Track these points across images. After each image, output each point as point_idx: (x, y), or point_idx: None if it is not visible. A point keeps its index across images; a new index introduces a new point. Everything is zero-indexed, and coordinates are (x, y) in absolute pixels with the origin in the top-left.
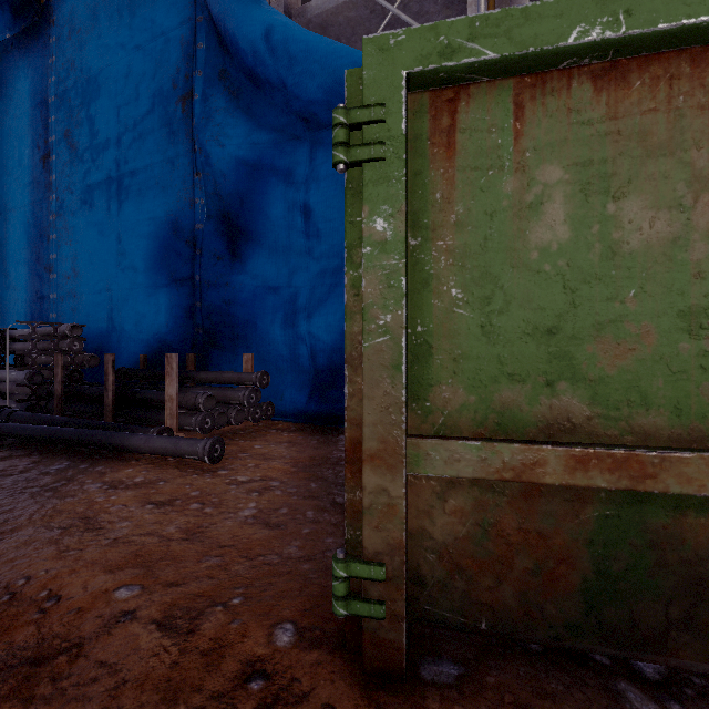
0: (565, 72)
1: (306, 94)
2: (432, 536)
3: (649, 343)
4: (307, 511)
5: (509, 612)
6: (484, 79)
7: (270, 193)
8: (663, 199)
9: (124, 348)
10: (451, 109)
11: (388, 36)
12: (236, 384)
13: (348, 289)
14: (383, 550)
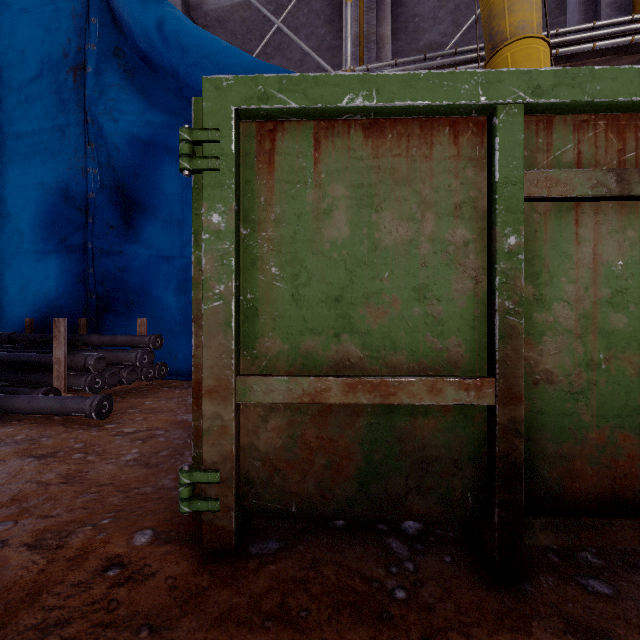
0: (346, 122)
1: (197, 84)
2: (258, 448)
3: (397, 308)
4: (185, 452)
5: (310, 496)
6: (294, 119)
7: (164, 170)
8: (404, 214)
9: (8, 312)
10: (271, 137)
11: (222, 79)
12: (130, 347)
13: (194, 265)
14: (218, 460)
